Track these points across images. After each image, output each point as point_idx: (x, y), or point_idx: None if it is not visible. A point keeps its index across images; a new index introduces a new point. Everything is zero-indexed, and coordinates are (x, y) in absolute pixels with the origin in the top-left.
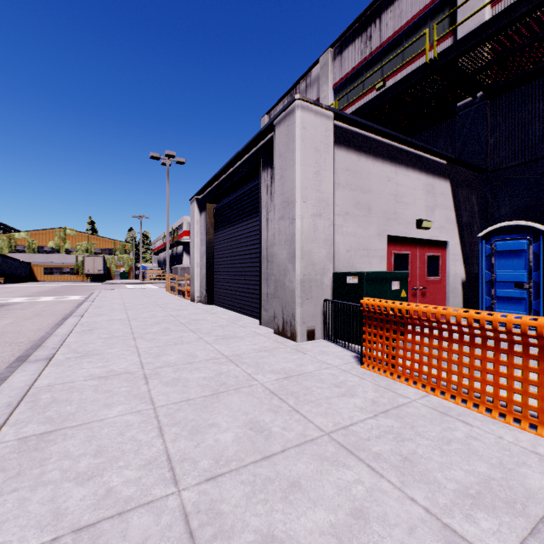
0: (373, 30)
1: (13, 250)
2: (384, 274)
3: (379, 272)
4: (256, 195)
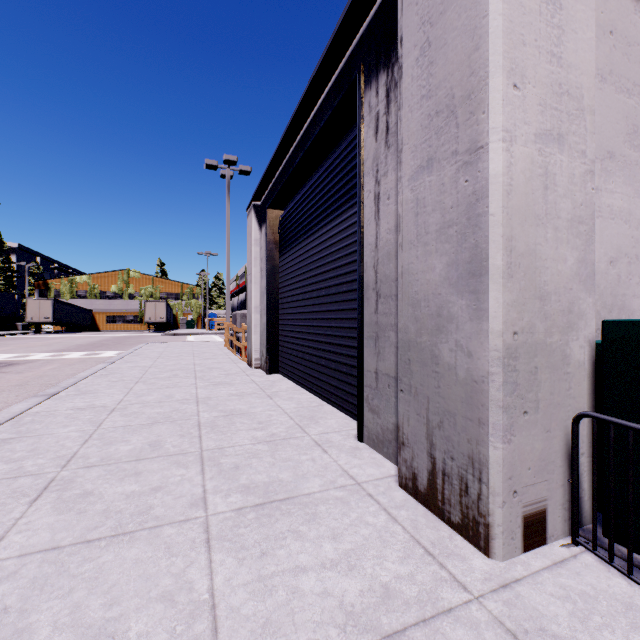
0: None
1: (74, 295)
2: None
3: None
4: (349, 163)
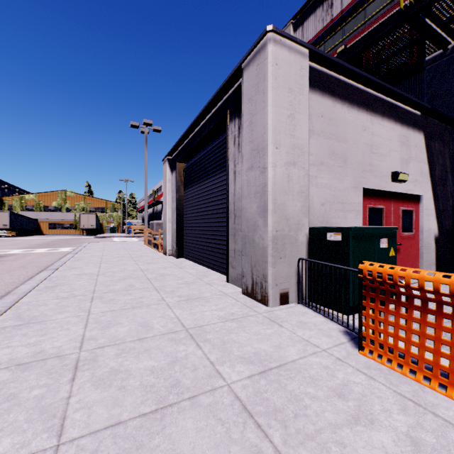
0: None
1: (24, 209)
2: (372, 229)
3: (367, 227)
4: (223, 149)
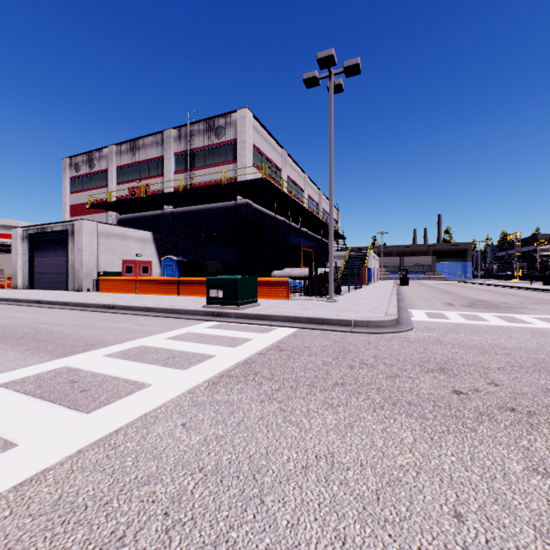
0: (136, 151)
1: None
2: (113, 272)
3: (111, 271)
4: (66, 240)
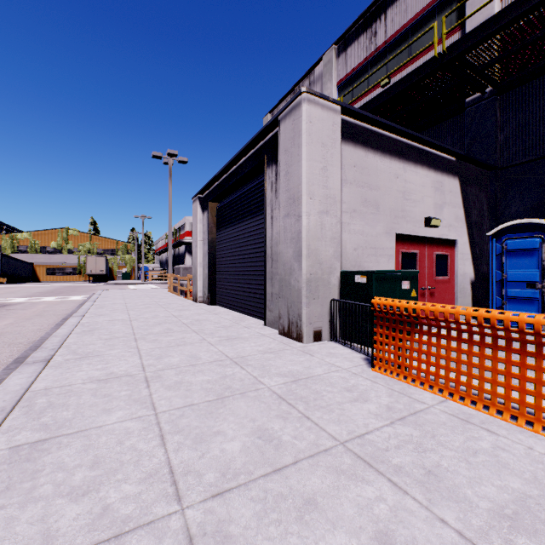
0: (378, 26)
1: (15, 250)
2: (394, 273)
3: (389, 271)
4: (260, 192)
